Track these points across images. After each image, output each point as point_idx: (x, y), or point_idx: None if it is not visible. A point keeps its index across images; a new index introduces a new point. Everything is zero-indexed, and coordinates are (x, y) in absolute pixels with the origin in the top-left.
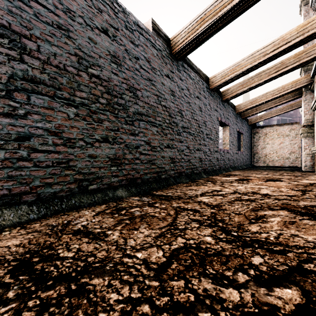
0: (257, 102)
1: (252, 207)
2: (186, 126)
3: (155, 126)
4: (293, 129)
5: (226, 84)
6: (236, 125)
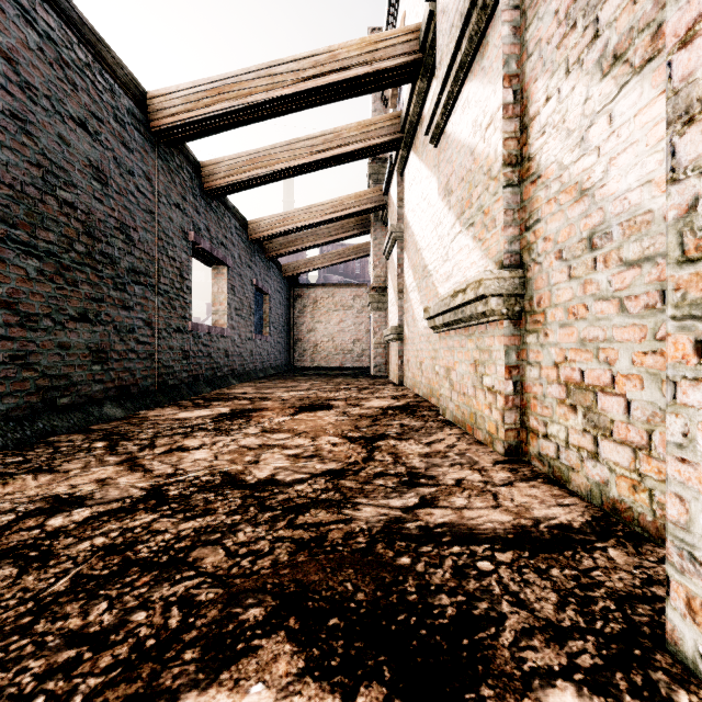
0: (295, 223)
1: (100, 681)
2: None
3: None
4: (359, 296)
5: (205, 132)
6: (250, 269)
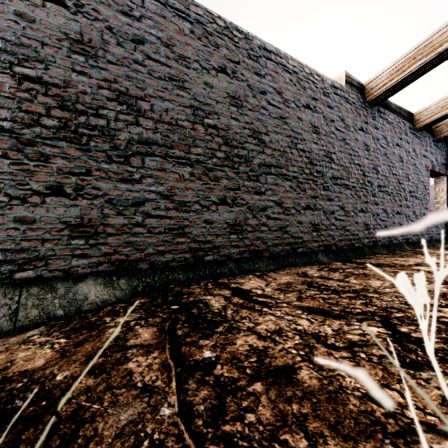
0: None
1: None
2: (383, 184)
3: (349, 188)
4: None
5: (444, 118)
6: None
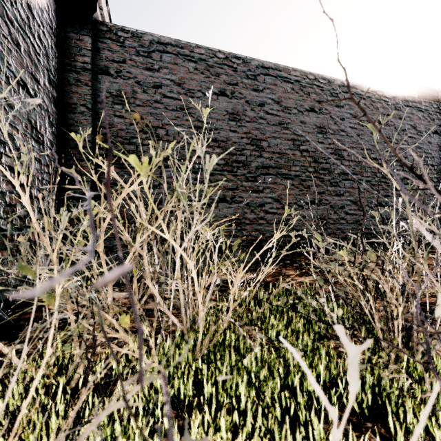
0: None
1: None
2: None
3: None
4: None
5: None
6: None
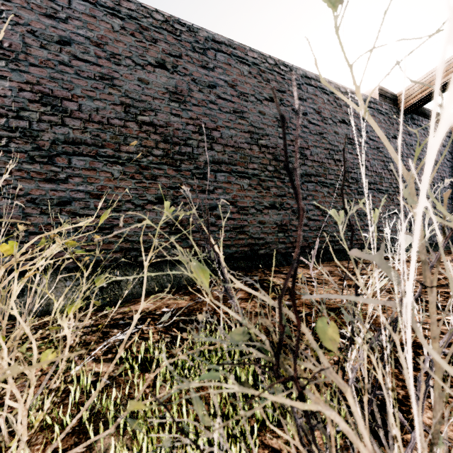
0: None
1: None
2: (416, 187)
3: (382, 192)
4: None
5: None
6: None
